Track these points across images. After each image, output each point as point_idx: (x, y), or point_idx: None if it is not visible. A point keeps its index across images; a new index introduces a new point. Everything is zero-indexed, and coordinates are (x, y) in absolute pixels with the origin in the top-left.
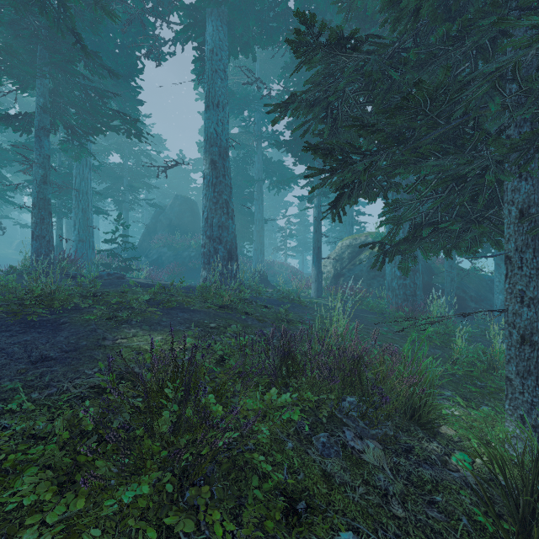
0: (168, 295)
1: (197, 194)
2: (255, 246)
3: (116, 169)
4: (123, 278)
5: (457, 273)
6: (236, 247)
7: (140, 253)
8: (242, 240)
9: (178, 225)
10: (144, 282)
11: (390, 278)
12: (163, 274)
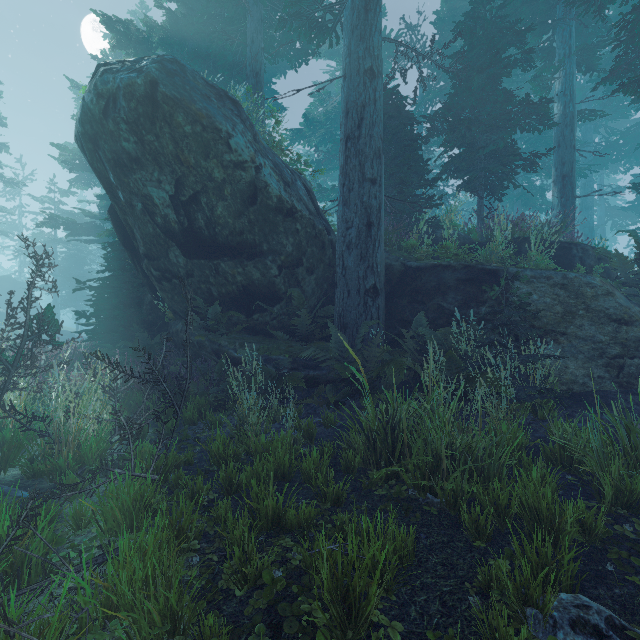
0: None
1: None
2: None
3: None
4: None
5: None
6: None
7: None
8: None
9: None
10: None
11: None
12: None
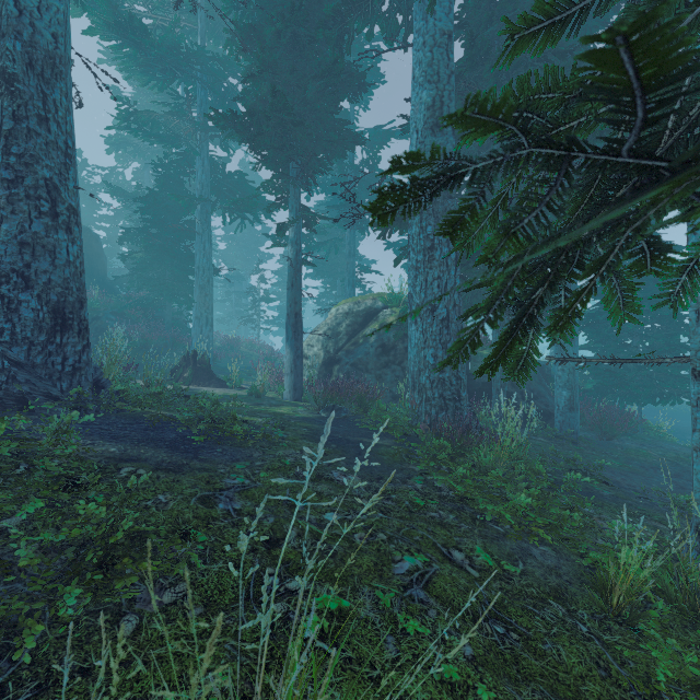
0: None
1: (110, 227)
2: (197, 311)
3: None
4: None
5: None
6: (80, 299)
7: None
8: (172, 301)
9: None
10: None
11: (416, 368)
12: None
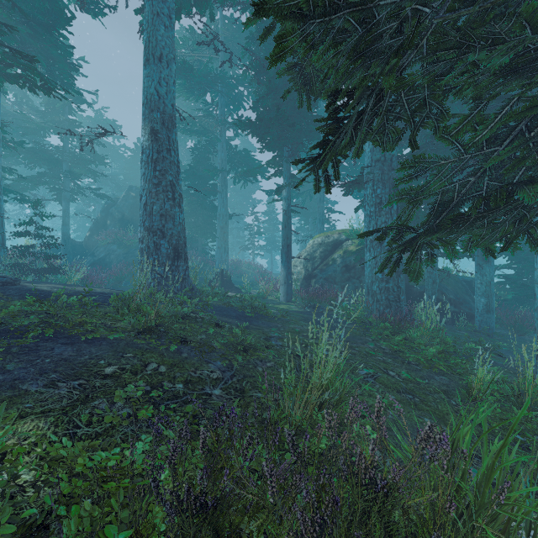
0: (47, 315)
1: None
2: (218, 243)
3: (54, 152)
4: (13, 284)
5: (438, 274)
6: (185, 242)
7: (86, 251)
8: (203, 237)
9: (132, 219)
10: (45, 289)
11: (370, 280)
12: (108, 276)
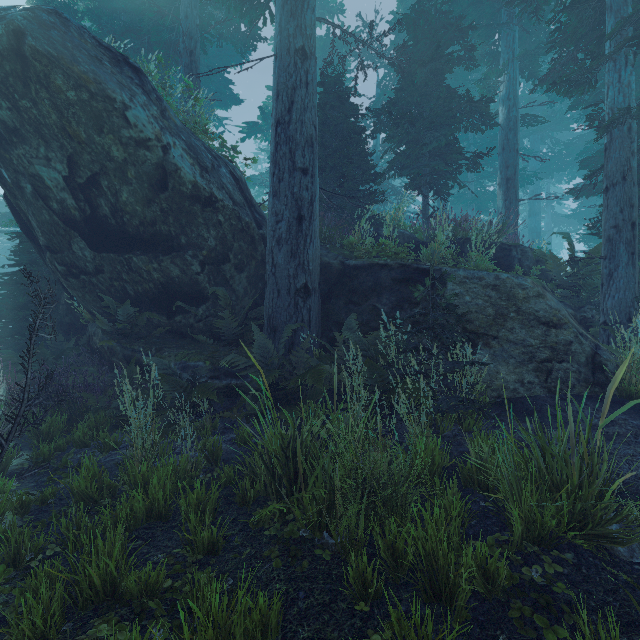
0: None
1: None
2: None
3: None
4: None
5: None
6: None
7: None
8: None
9: None
10: None
11: None
12: None
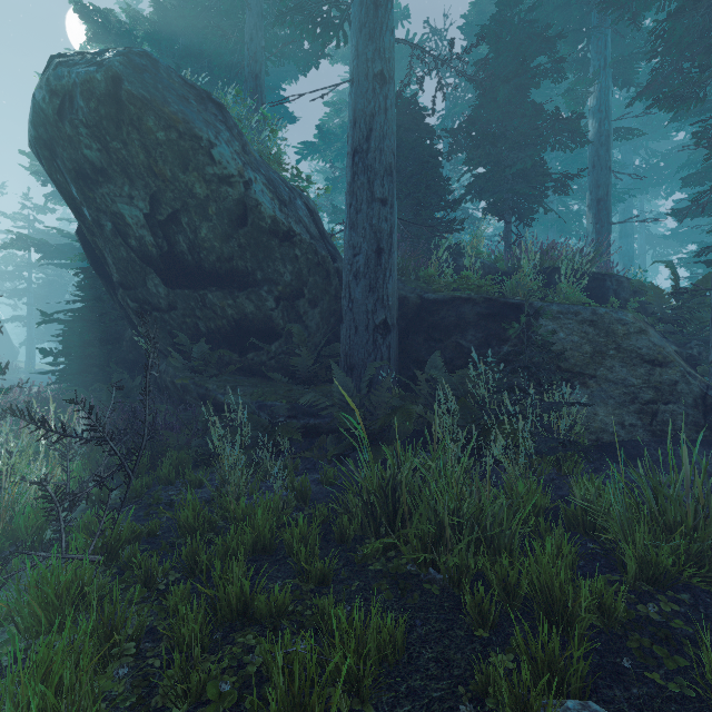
0: None
1: None
2: None
3: None
4: None
5: None
6: None
7: None
8: None
9: None
10: None
11: None
12: None
